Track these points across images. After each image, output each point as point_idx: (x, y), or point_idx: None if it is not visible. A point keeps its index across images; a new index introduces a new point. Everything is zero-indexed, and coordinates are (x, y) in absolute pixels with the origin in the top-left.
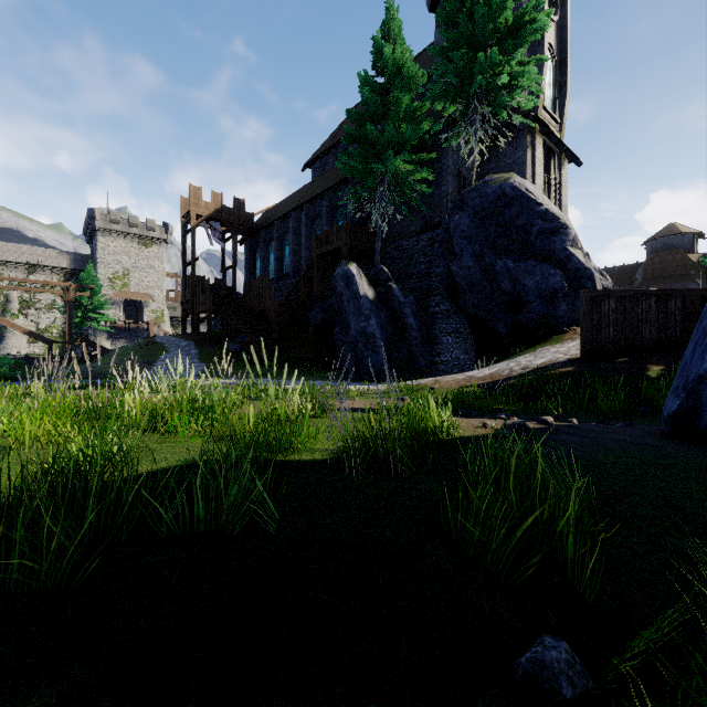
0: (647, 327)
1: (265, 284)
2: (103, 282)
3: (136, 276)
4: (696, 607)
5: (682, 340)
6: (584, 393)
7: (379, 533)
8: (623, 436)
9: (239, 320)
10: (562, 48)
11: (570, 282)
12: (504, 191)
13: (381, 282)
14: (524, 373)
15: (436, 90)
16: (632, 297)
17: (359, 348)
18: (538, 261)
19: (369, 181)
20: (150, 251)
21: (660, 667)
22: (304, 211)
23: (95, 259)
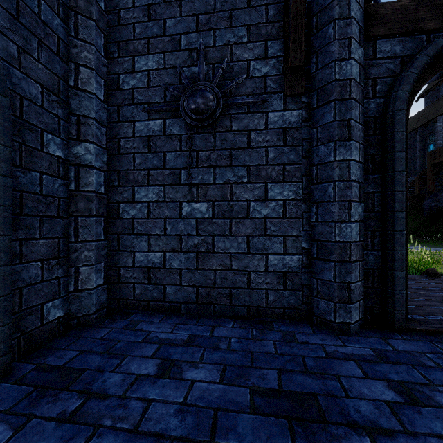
0: None
1: None
2: None
3: None
4: None
5: None
6: None
7: None
8: None
9: None
10: None
11: None
12: None
13: None
14: None
15: None
16: None
17: None
18: None
19: None
20: None
21: None
22: (418, 132)
23: None
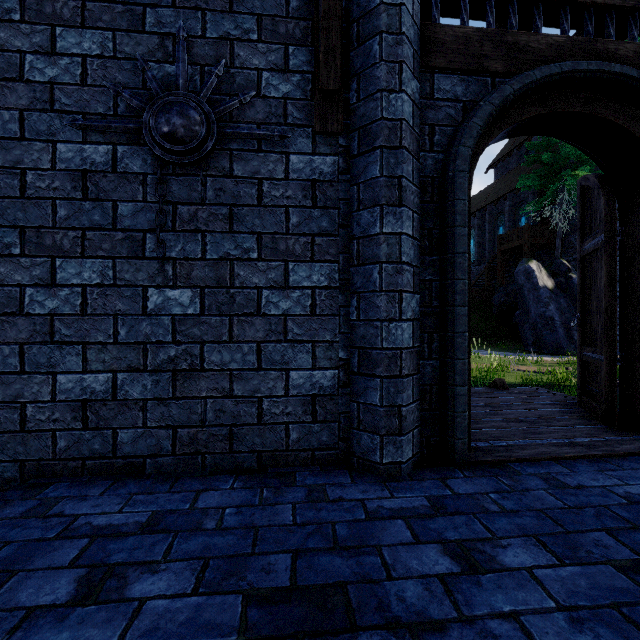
0: None
1: None
2: None
3: None
4: None
5: None
6: None
7: None
8: None
9: None
10: None
11: None
12: None
13: (561, 273)
14: None
15: None
16: None
17: (538, 328)
18: None
19: (549, 192)
20: None
21: None
22: (487, 211)
23: None
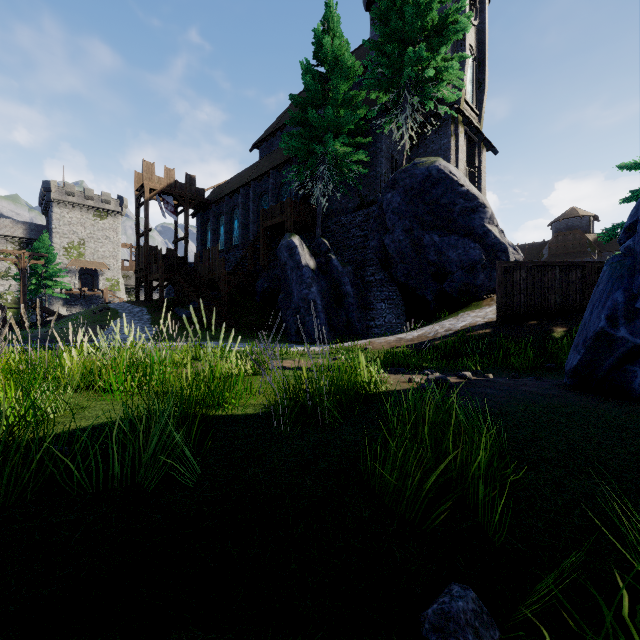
0: (553, 294)
1: (215, 254)
2: (58, 251)
3: (91, 246)
4: (598, 545)
5: (581, 306)
6: (499, 352)
7: (299, 483)
8: (532, 388)
9: (190, 288)
10: (481, 49)
11: (488, 255)
12: (430, 173)
13: (322, 253)
14: (447, 335)
15: (371, 79)
16: (540, 268)
17: (301, 313)
18: (460, 236)
19: (311, 161)
20: (106, 222)
21: (565, 614)
22: (252, 188)
23: (50, 229)
